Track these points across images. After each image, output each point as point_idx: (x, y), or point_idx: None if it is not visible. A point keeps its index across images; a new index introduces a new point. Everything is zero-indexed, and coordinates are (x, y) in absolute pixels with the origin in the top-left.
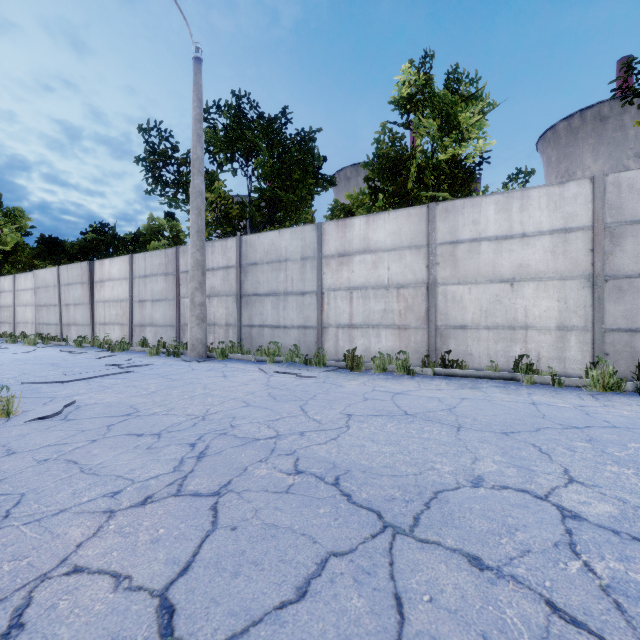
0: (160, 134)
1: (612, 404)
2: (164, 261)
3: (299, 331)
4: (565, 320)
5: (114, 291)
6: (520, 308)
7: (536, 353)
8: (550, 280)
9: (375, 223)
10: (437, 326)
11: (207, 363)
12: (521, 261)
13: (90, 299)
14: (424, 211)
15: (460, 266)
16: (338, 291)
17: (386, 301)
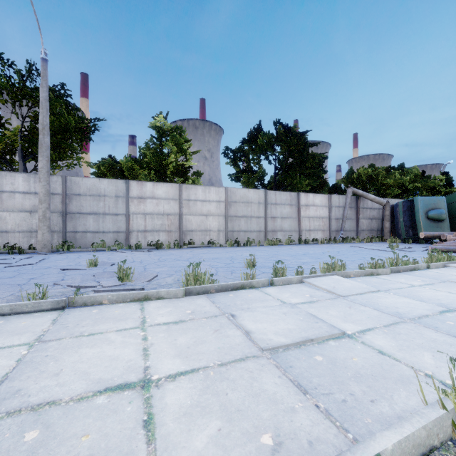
0: None
1: (235, 248)
2: None
3: (114, 234)
4: (219, 228)
5: None
6: (208, 224)
7: (212, 238)
8: (216, 216)
9: (157, 186)
10: (183, 230)
11: (69, 253)
12: (209, 209)
13: None
14: (178, 186)
15: (191, 209)
16: (138, 214)
17: (162, 220)
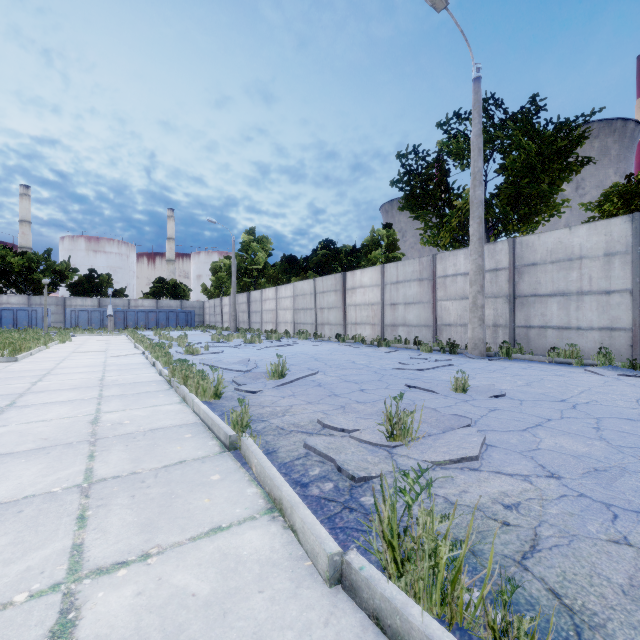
0: (417, 156)
1: None
2: (418, 268)
3: (601, 333)
4: None
5: (365, 296)
6: None
7: None
8: None
9: None
10: None
11: (501, 361)
12: None
13: (343, 303)
14: None
15: None
16: None
17: None
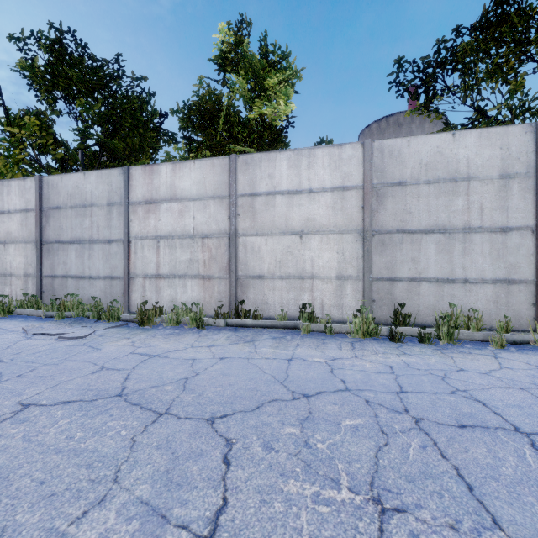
0: None
1: (362, 354)
2: None
3: (105, 282)
4: (343, 270)
5: None
6: (308, 259)
7: (320, 301)
8: (331, 233)
9: (181, 171)
10: (238, 276)
11: None
12: (308, 215)
13: None
14: (226, 162)
15: (258, 218)
16: (145, 240)
17: (192, 251)
